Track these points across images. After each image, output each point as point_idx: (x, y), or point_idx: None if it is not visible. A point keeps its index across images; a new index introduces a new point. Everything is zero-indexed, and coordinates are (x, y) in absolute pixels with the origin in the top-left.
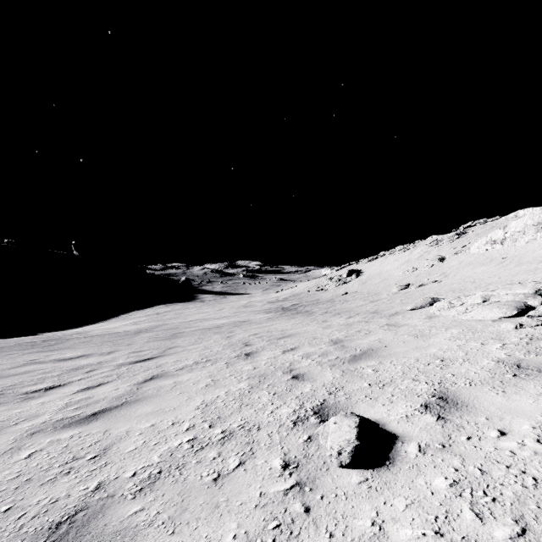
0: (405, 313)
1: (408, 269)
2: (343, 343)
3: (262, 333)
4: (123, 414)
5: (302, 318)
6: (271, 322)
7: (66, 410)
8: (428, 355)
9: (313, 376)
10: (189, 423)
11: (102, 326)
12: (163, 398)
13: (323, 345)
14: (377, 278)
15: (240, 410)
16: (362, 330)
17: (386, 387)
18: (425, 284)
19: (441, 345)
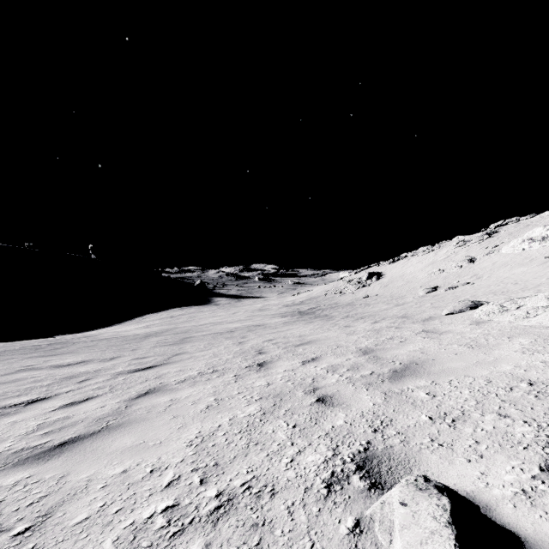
0: (441, 318)
1: (434, 271)
2: (375, 353)
3: (277, 339)
4: (94, 447)
5: (321, 323)
6: (287, 326)
7: (34, 435)
8: (502, 374)
9: (345, 399)
10: (173, 472)
11: (116, 329)
12: (151, 424)
13: (350, 356)
14: (399, 280)
15: (246, 452)
16: (394, 337)
17: (460, 425)
18: (456, 286)
19: (515, 361)
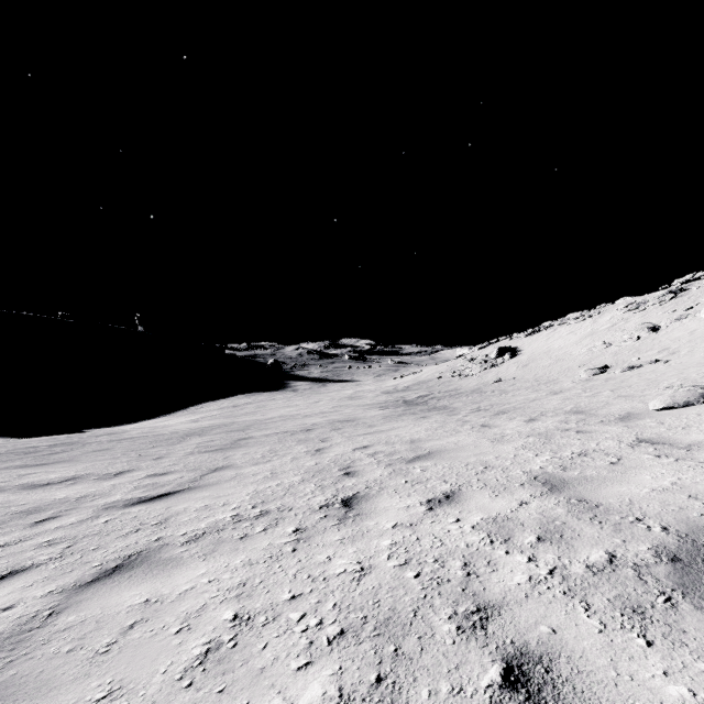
0: (654, 416)
1: (596, 345)
2: (575, 490)
3: (376, 445)
4: None
5: (441, 419)
6: (390, 423)
7: None
8: None
9: (604, 693)
10: None
11: (163, 422)
12: None
13: (523, 493)
14: (545, 358)
15: None
16: (590, 452)
17: None
18: (638, 365)
19: None
